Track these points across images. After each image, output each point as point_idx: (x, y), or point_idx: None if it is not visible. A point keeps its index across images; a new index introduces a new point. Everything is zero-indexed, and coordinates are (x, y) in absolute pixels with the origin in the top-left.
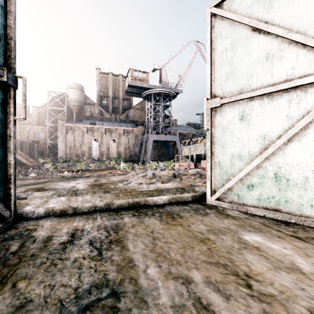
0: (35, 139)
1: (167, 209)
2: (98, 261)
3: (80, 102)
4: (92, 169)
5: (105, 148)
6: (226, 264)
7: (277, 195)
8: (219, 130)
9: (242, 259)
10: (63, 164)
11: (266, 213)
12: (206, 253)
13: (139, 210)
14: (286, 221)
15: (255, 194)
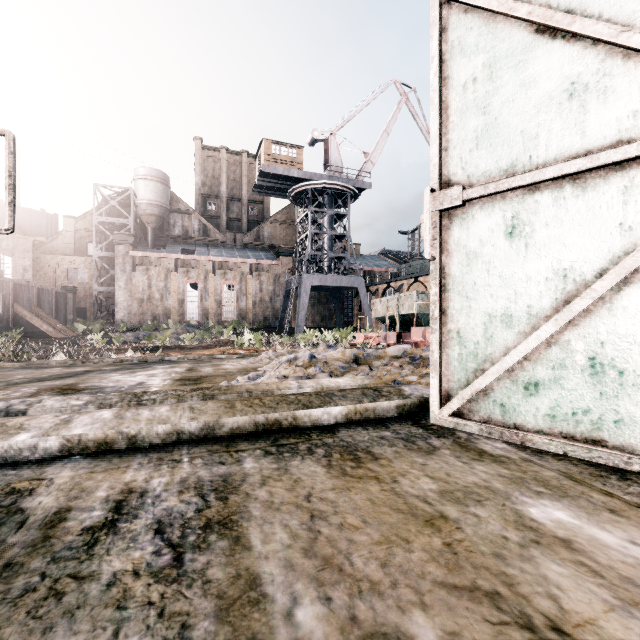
0: (69, 283)
1: (342, 438)
2: (171, 583)
3: (162, 208)
4: (187, 344)
5: (213, 303)
6: (497, 591)
7: (595, 407)
8: (459, 259)
9: (534, 577)
10: (126, 335)
11: (569, 449)
12: (442, 558)
13: (278, 441)
14: (618, 468)
15: (543, 404)
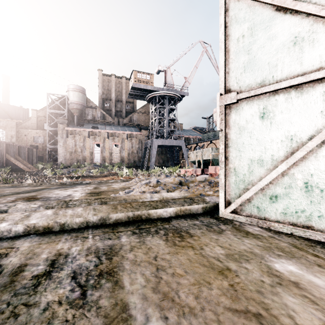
0: (34, 143)
1: (173, 225)
2: (78, 308)
3: (82, 105)
4: (94, 175)
5: (108, 154)
6: (260, 313)
7: (308, 209)
8: (235, 130)
9: (279, 304)
10: (63, 170)
11: (294, 231)
12: (228, 293)
13: (140, 226)
14: (320, 241)
15: (279, 207)
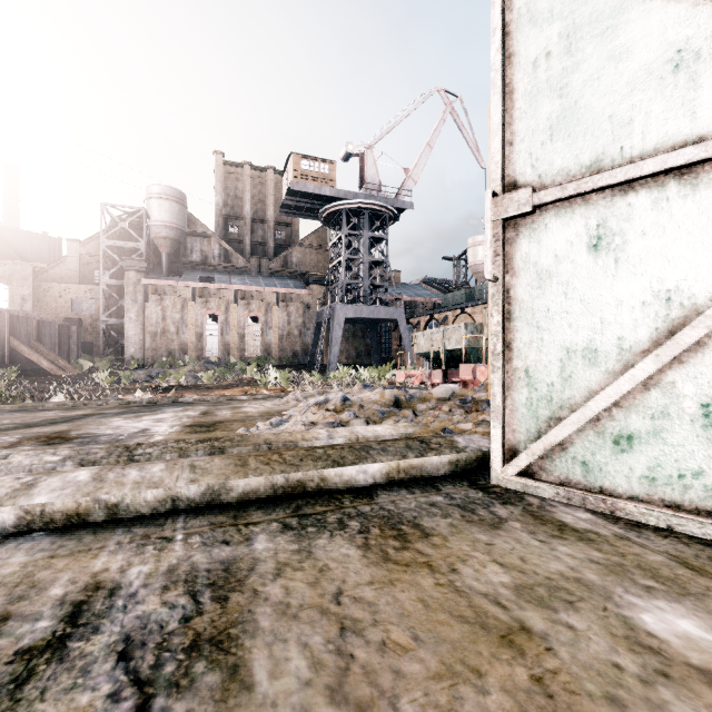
0: (73, 314)
1: (382, 505)
2: None
3: (178, 231)
4: (205, 383)
5: (235, 337)
6: None
7: (711, 468)
8: (528, 280)
9: None
10: (137, 373)
11: (675, 522)
12: (532, 705)
13: (301, 509)
14: None
15: (638, 463)
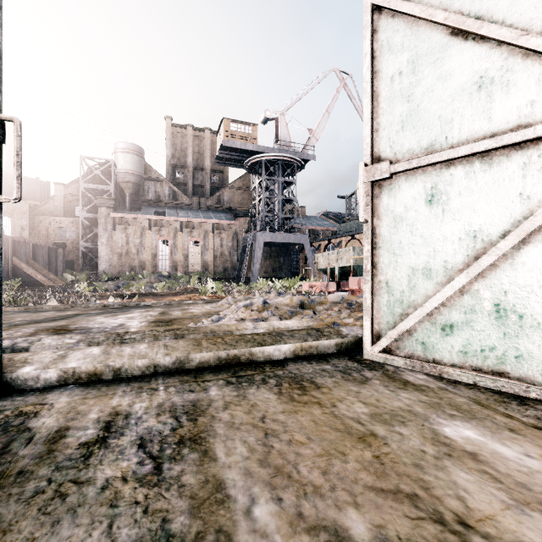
0: (59, 239)
1: (290, 371)
2: (152, 486)
3: (138, 177)
4: (159, 292)
5: (181, 257)
6: (416, 493)
7: (500, 345)
8: (387, 222)
9: (446, 482)
10: (108, 284)
11: (478, 379)
12: (372, 467)
13: (238, 373)
14: (518, 395)
15: (456, 342)
